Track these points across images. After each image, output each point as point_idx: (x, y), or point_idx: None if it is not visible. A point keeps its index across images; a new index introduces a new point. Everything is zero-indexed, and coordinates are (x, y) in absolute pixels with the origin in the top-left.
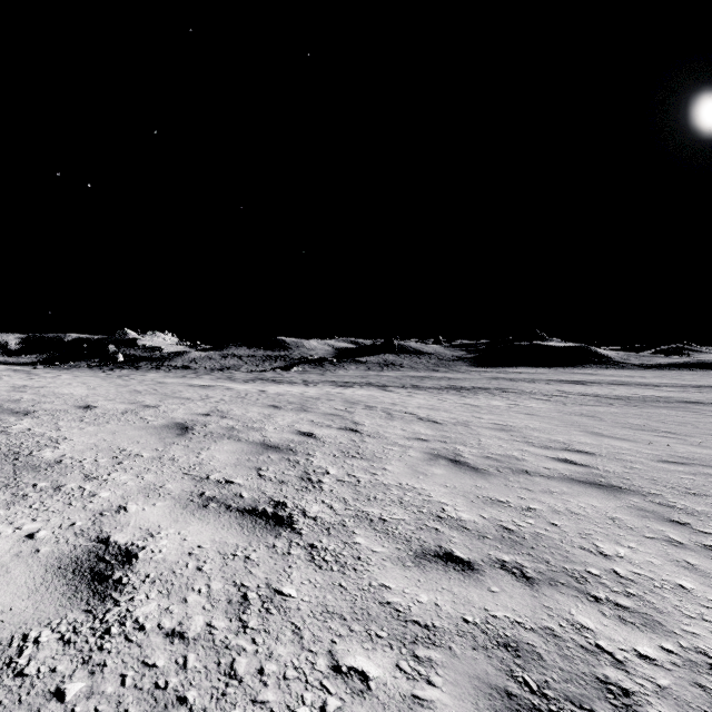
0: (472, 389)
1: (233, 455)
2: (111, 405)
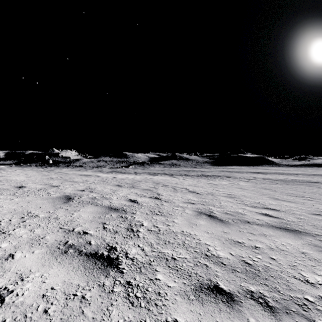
0: (212, 176)
1: (91, 214)
2: (34, 186)
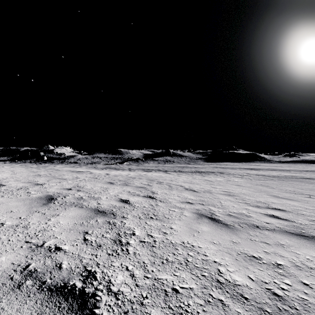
0: (206, 172)
1: (72, 220)
2: (15, 184)
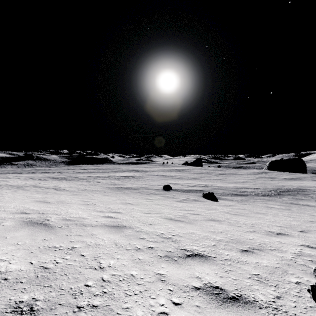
0: (50, 172)
1: None
2: None
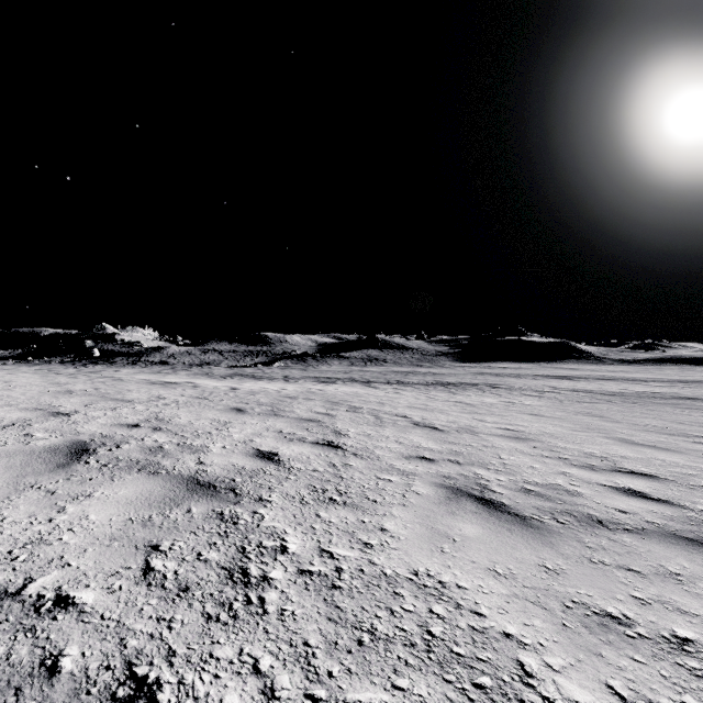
0: (459, 385)
1: (123, 511)
2: (1, 413)
